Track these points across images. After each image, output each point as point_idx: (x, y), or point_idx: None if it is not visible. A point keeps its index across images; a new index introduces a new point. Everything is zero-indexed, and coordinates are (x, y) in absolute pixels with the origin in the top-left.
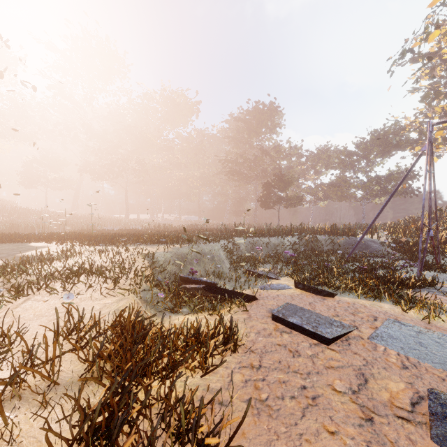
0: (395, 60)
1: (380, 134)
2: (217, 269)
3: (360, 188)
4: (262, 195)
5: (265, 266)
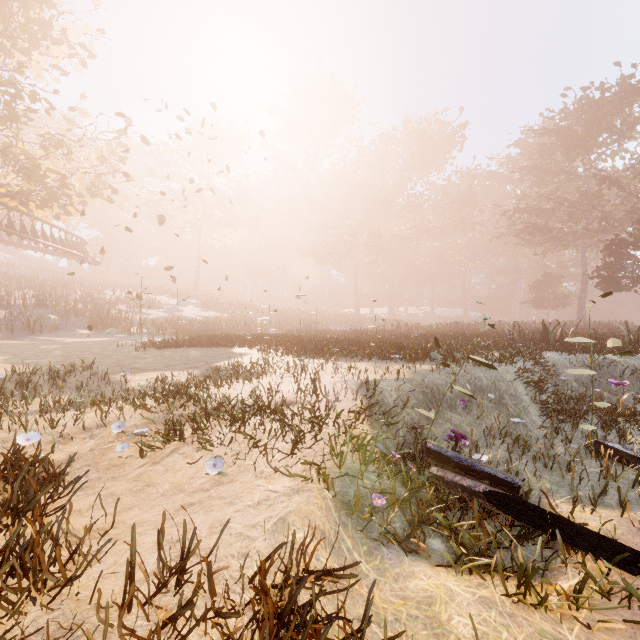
0: None
1: None
2: (511, 426)
3: None
4: (603, 266)
5: None
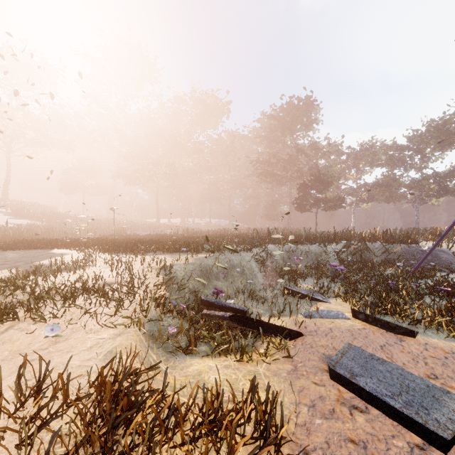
0: None
1: (439, 124)
2: (248, 285)
3: (412, 187)
4: (298, 197)
5: (307, 281)
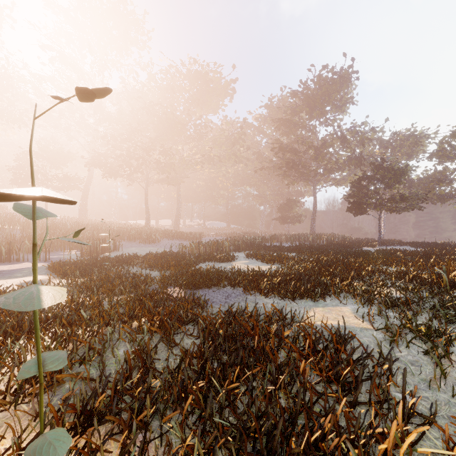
0: None
1: None
2: None
3: None
4: (353, 194)
5: None
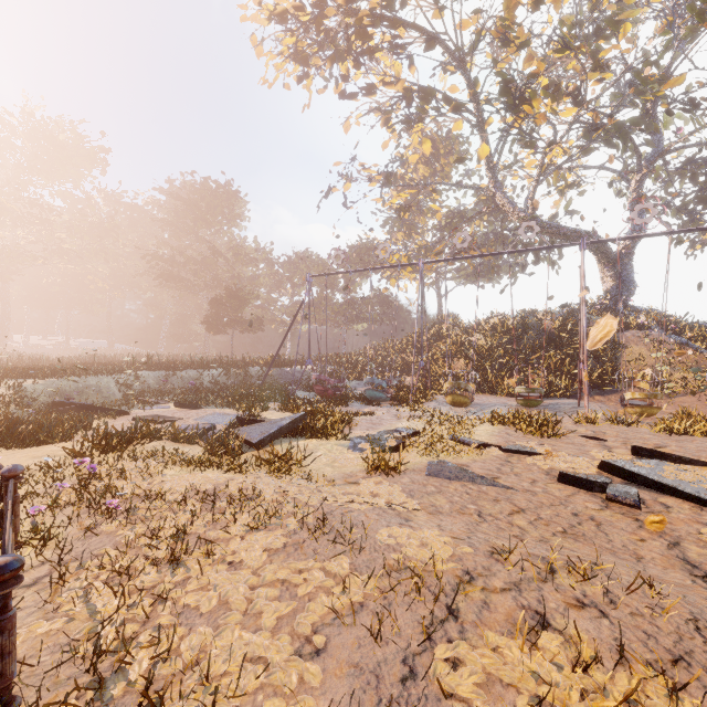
0: (323, 197)
1: (357, 251)
2: (104, 401)
3: (338, 311)
4: (210, 315)
5: (167, 397)
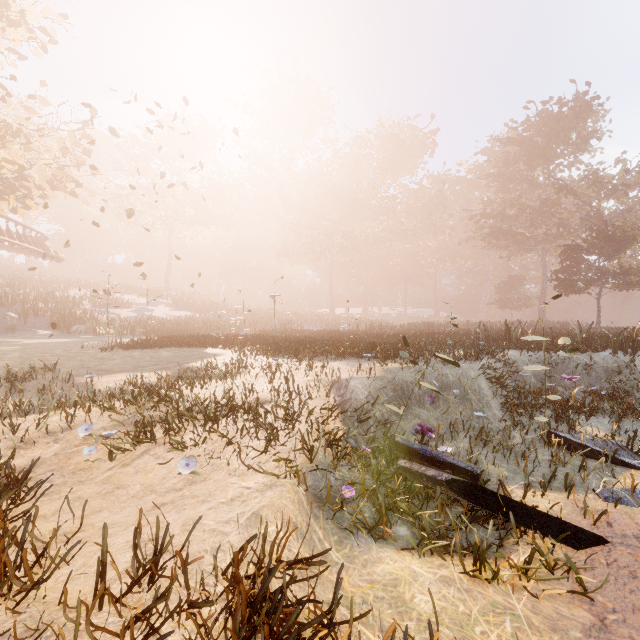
0: None
1: None
2: (475, 420)
3: None
4: (560, 269)
5: (593, 421)
